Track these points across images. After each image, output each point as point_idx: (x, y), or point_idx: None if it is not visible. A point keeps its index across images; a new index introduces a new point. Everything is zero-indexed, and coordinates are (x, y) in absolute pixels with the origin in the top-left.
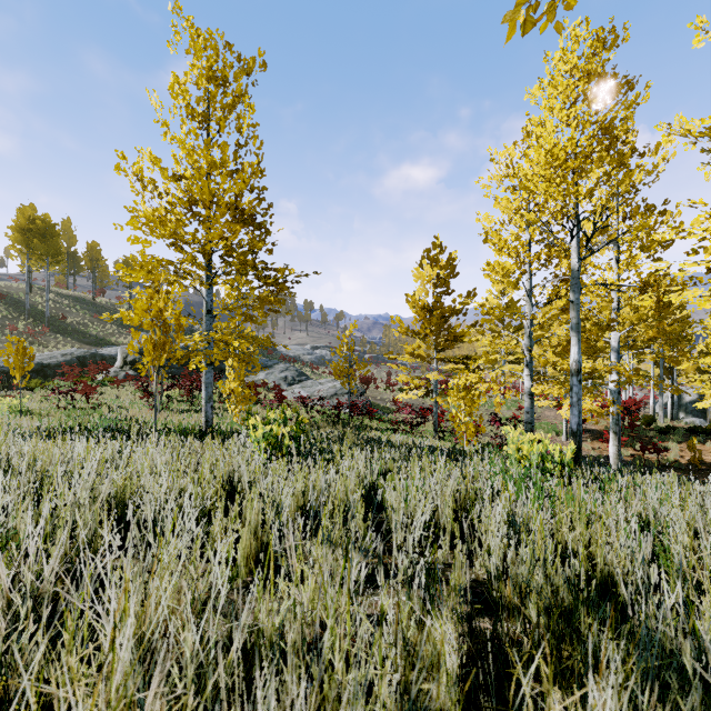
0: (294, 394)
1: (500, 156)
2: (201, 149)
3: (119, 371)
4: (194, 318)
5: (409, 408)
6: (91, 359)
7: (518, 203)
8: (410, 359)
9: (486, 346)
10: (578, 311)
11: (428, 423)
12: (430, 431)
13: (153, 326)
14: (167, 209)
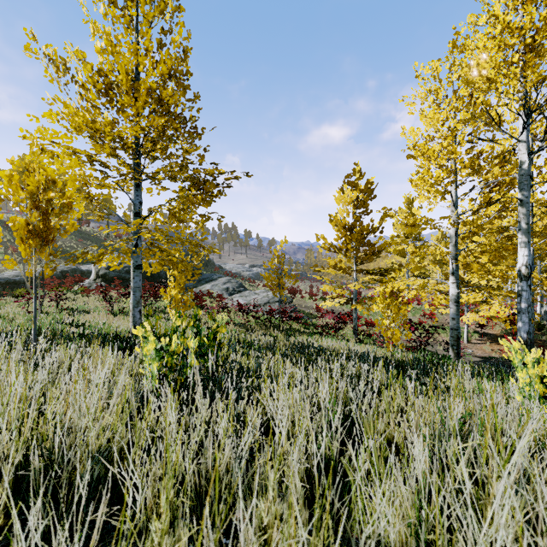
0: (234, 302)
1: (426, 70)
2: (121, 33)
3: (92, 283)
4: (123, 221)
5: (332, 314)
6: (72, 273)
7: (445, 114)
8: (333, 271)
9: (392, 263)
10: (528, 210)
11: (346, 327)
12: (349, 334)
13: (28, 205)
14: (82, 96)
